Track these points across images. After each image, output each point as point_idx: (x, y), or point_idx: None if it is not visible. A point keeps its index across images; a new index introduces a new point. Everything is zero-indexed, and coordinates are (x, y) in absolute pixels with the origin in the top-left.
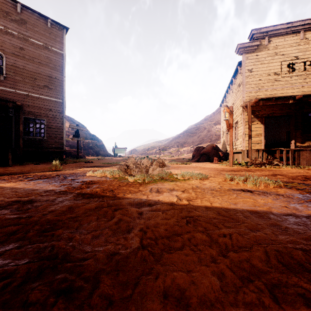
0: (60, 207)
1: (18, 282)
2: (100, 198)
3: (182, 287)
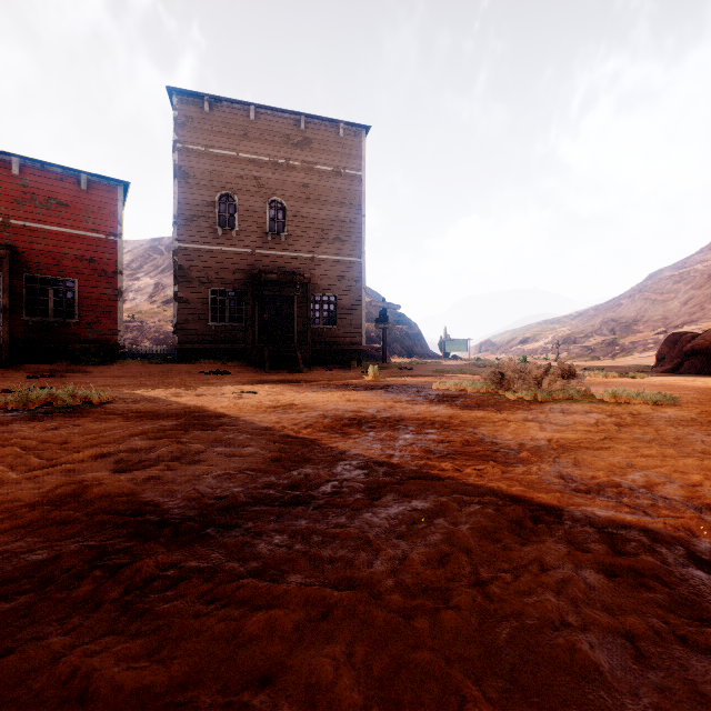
0: (443, 414)
1: (461, 444)
2: (481, 411)
3: (593, 462)
